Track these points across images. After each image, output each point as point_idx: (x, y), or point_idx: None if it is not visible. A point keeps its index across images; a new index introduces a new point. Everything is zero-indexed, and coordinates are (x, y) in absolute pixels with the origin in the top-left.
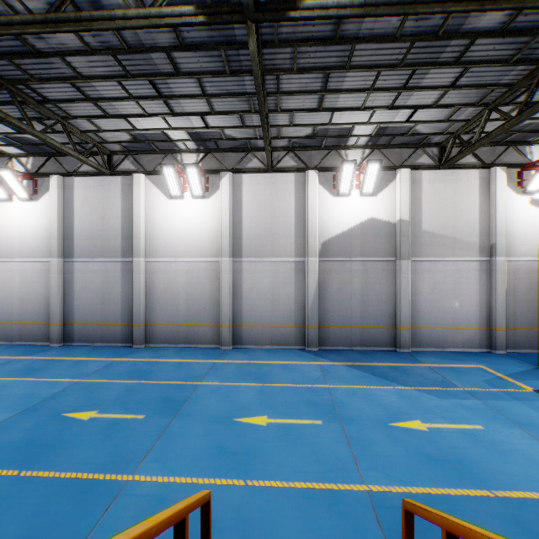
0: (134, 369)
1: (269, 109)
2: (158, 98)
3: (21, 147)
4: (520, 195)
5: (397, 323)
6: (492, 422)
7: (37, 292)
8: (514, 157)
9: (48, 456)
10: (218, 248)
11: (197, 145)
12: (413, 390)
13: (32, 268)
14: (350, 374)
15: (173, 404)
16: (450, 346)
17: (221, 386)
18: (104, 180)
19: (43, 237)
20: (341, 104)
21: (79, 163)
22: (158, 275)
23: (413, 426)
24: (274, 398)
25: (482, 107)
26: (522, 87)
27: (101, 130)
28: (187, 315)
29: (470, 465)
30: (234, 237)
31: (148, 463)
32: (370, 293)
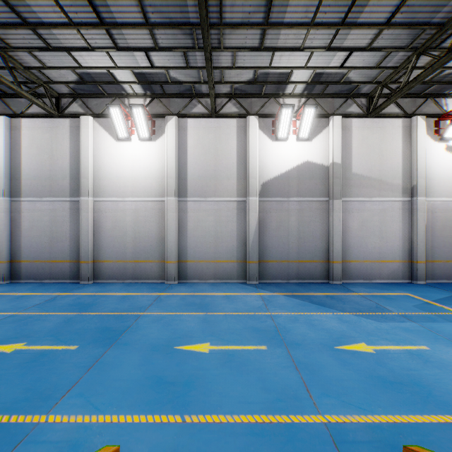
0: (77, 302)
1: (212, 47)
2: (100, 25)
3: None
4: (437, 142)
5: (330, 258)
6: (434, 342)
7: None
8: (432, 108)
9: None
10: (164, 189)
11: (144, 89)
12: (351, 315)
13: None
14: (290, 302)
15: (111, 334)
16: (377, 278)
17: (163, 315)
18: (52, 122)
19: None
20: (282, 43)
21: (27, 105)
22: (106, 214)
23: (359, 349)
24: (217, 326)
25: (411, 52)
26: (451, 26)
27: (45, 67)
28: (134, 252)
29: (427, 387)
30: (179, 178)
31: (69, 399)
32: (306, 230)
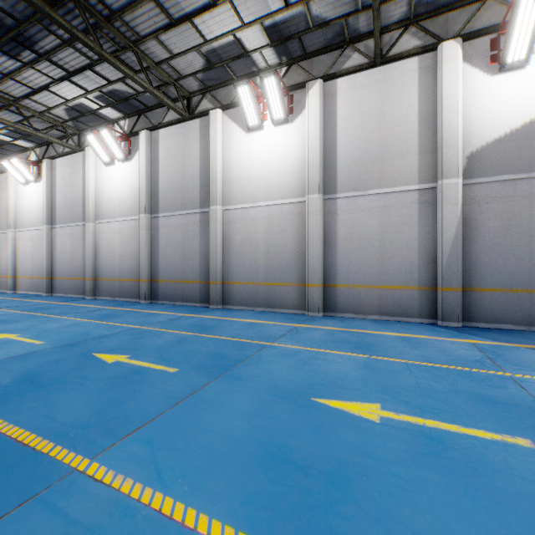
0: (199, 323)
1: None
2: None
3: (117, 108)
4: None
5: None
6: None
7: (131, 250)
8: None
9: (26, 396)
10: (304, 185)
11: (278, 55)
12: None
13: (127, 226)
14: None
15: (223, 362)
16: None
17: (299, 350)
18: (183, 127)
19: (135, 196)
20: None
21: (163, 115)
22: (236, 225)
23: None
24: (393, 378)
25: None
26: None
27: (173, 56)
28: (267, 272)
29: None
30: (325, 168)
31: (131, 443)
32: None
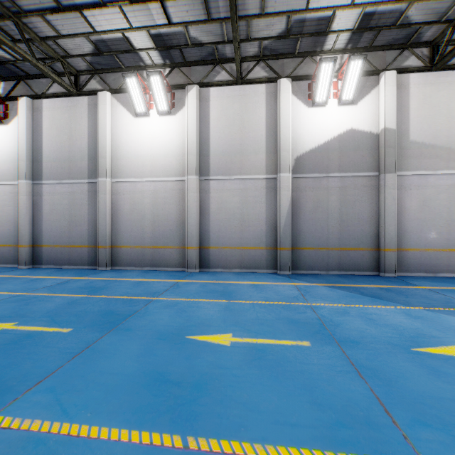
0: (88, 285)
1: None
2: None
3: None
4: None
5: (380, 245)
6: None
7: (8, 215)
8: None
9: None
10: (185, 167)
11: (162, 57)
12: (422, 310)
13: (3, 191)
14: (334, 293)
15: (114, 318)
16: (444, 271)
17: (178, 301)
18: (71, 101)
19: (13, 161)
20: None
21: (48, 85)
22: (124, 196)
23: (451, 353)
24: (243, 315)
25: None
26: None
27: (60, 36)
28: (153, 237)
29: None
30: (201, 155)
31: (34, 395)
32: (350, 212)
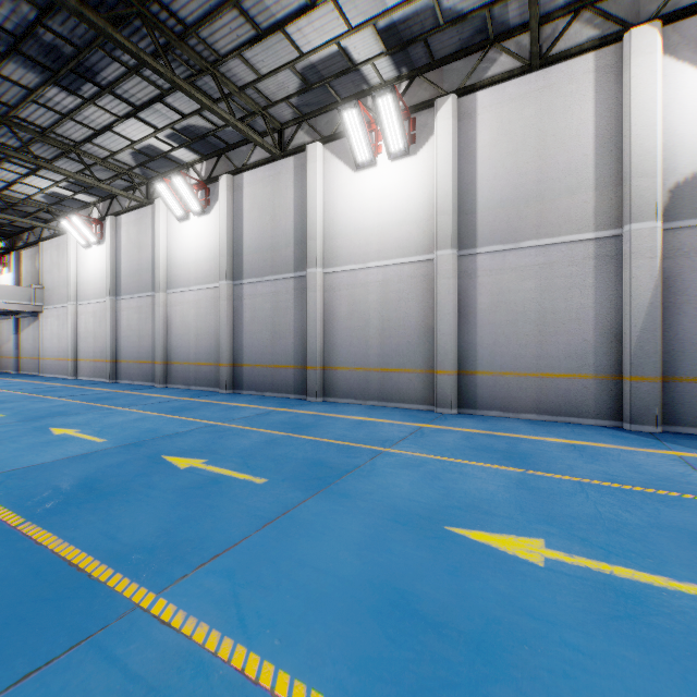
0: (293, 420)
1: None
2: None
3: (192, 148)
4: None
5: None
6: None
7: (209, 326)
8: None
9: (83, 507)
10: (432, 237)
11: (396, 66)
12: None
13: (205, 296)
14: None
15: (324, 472)
16: None
17: (425, 459)
18: (274, 168)
19: (214, 258)
20: None
21: (248, 154)
22: (340, 293)
23: None
24: (561, 503)
25: None
26: None
27: (260, 77)
28: (381, 354)
29: None
30: (461, 213)
31: (207, 576)
32: None
